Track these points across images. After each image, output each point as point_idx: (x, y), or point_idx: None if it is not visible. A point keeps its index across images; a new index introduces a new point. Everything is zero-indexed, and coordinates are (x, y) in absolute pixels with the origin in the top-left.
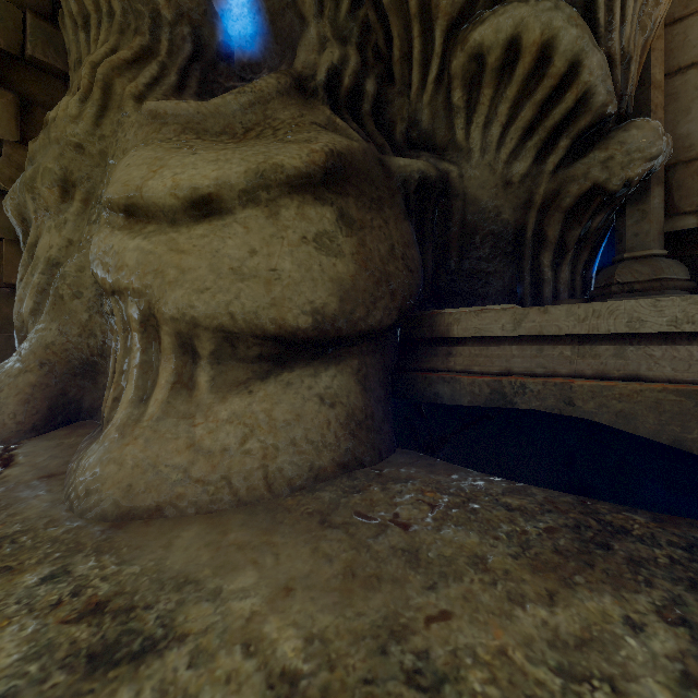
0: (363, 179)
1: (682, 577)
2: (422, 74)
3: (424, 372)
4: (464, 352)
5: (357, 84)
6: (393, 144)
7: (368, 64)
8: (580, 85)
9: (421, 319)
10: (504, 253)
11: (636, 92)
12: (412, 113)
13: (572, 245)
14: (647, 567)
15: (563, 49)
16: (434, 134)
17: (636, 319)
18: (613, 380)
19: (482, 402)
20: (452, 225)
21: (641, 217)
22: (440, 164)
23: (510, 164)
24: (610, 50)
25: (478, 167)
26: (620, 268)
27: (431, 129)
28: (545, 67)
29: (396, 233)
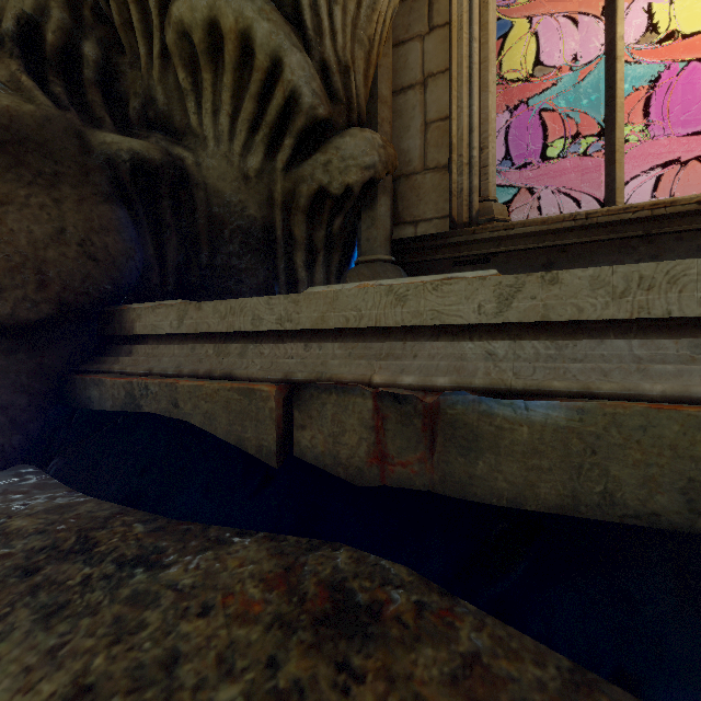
0: (33, 149)
1: (59, 602)
2: (149, 47)
3: (88, 374)
4: (141, 351)
5: (72, 44)
6: (127, 120)
7: (84, 24)
8: (285, 83)
9: (113, 314)
10: (255, 250)
11: (368, 103)
12: (147, 90)
13: (320, 247)
14: (37, 594)
15: (260, 42)
16: (172, 116)
17: (257, 316)
18: (217, 379)
19: (120, 407)
20: (198, 216)
21: (372, 223)
22: (173, 148)
23: (245, 157)
24: (324, 56)
25: (215, 157)
26: (351, 271)
27: (167, 109)
28: (253, 58)
29: (75, 216)
